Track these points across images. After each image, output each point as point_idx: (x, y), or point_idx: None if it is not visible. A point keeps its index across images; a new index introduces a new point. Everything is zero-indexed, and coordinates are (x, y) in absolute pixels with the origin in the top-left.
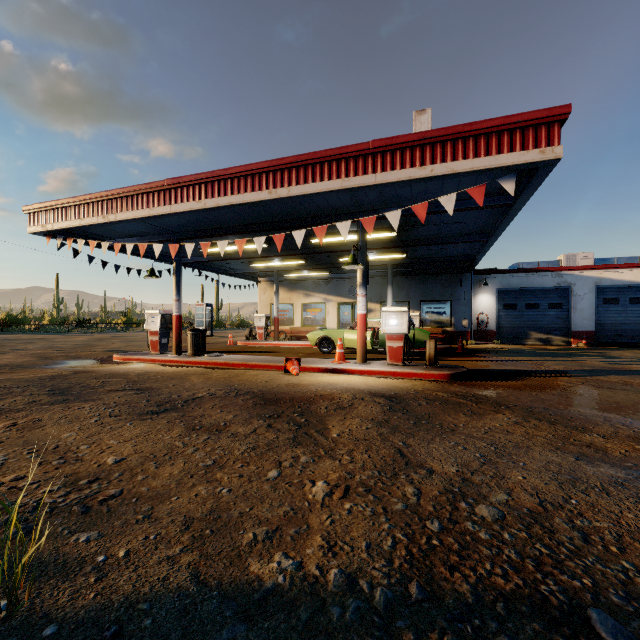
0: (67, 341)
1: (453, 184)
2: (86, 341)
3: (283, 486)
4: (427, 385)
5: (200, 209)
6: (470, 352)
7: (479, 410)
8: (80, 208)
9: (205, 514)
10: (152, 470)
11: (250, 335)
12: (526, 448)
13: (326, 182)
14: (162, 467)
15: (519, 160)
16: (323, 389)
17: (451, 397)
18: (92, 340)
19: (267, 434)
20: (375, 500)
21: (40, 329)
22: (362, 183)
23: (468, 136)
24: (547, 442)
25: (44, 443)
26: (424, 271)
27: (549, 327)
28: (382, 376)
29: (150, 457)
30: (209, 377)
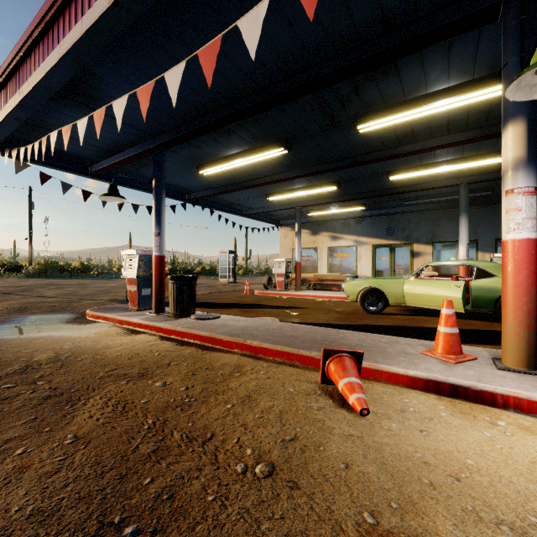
0: (97, 287)
1: None
2: (114, 287)
3: None
4: None
5: None
6: None
7: None
8: (4, 92)
9: None
10: None
11: (269, 283)
12: None
13: None
14: None
15: None
16: None
17: None
18: (121, 286)
19: None
20: None
21: (98, 275)
22: None
23: None
24: None
25: None
26: None
27: None
28: None
29: None
30: (132, 399)
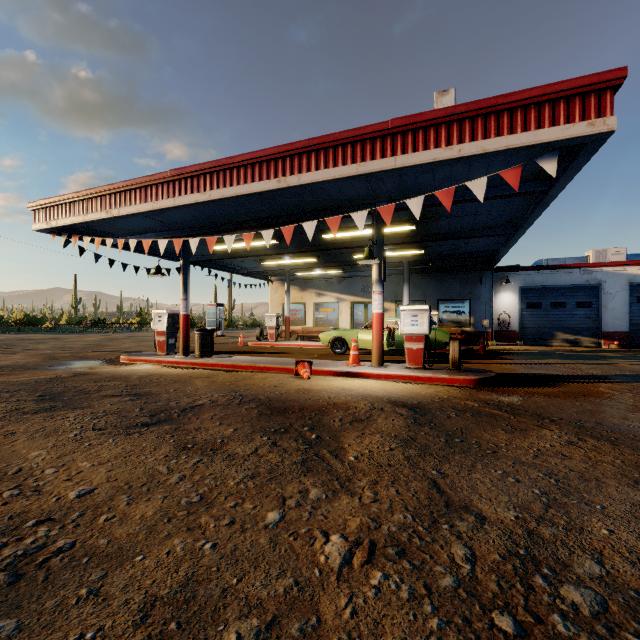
0: (79, 341)
1: (481, 168)
2: (98, 341)
3: (286, 539)
4: (452, 392)
5: (205, 201)
6: (493, 354)
7: (520, 424)
8: (84, 203)
9: (174, 590)
10: (121, 509)
11: (261, 335)
12: (595, 481)
13: (340, 168)
14: (135, 504)
15: (563, 135)
16: (337, 396)
17: (483, 407)
18: (104, 340)
19: (270, 456)
20: (412, 569)
21: (56, 329)
22: (380, 167)
23: (502, 110)
24: (619, 472)
25: (6, 465)
26: (442, 269)
27: (577, 327)
28: (401, 381)
29: (124, 488)
30: (214, 381)
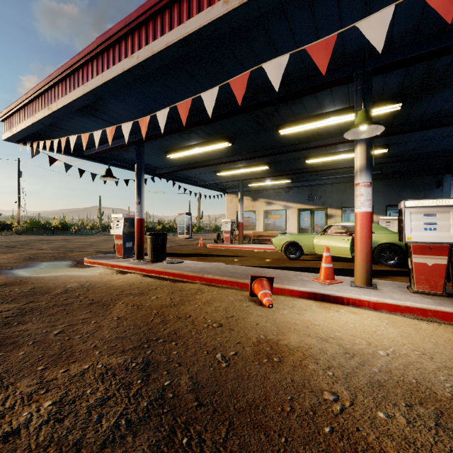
0: (80, 241)
1: None
2: (93, 242)
3: None
4: None
5: (133, 68)
6: None
7: None
8: (33, 104)
9: None
10: None
11: (218, 238)
12: None
13: None
14: None
15: None
16: (355, 397)
17: None
18: (99, 241)
19: None
20: None
21: (76, 232)
22: None
23: None
24: None
25: None
26: (391, 175)
27: None
28: (418, 317)
29: None
30: (141, 303)
